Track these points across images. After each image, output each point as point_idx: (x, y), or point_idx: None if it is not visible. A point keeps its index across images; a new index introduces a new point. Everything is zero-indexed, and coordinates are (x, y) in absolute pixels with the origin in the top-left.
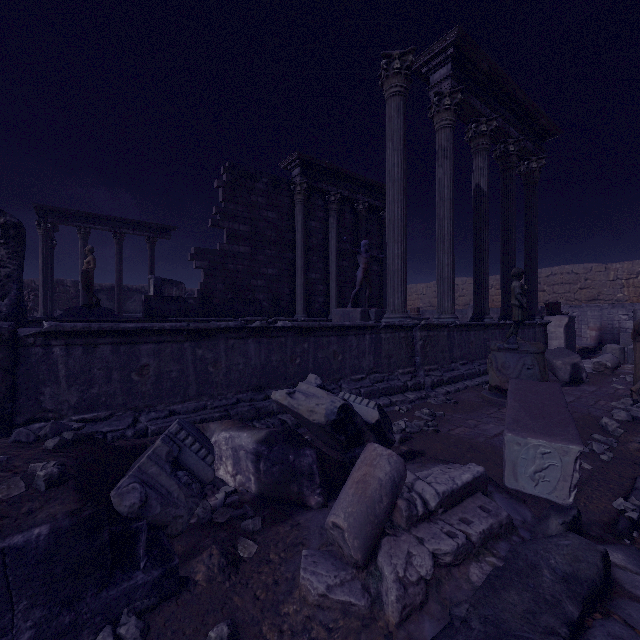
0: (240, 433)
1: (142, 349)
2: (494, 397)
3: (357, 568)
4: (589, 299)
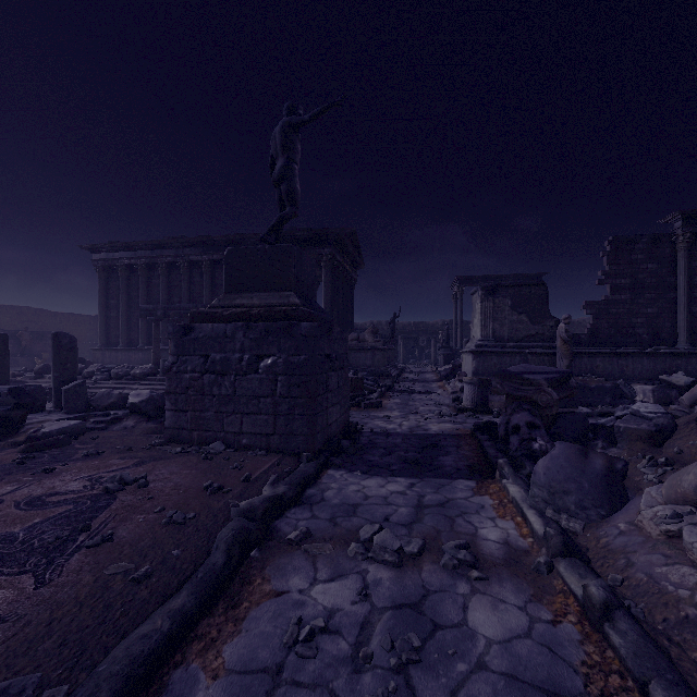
0: (645, 386)
1: (597, 359)
2: None
3: (687, 407)
4: None
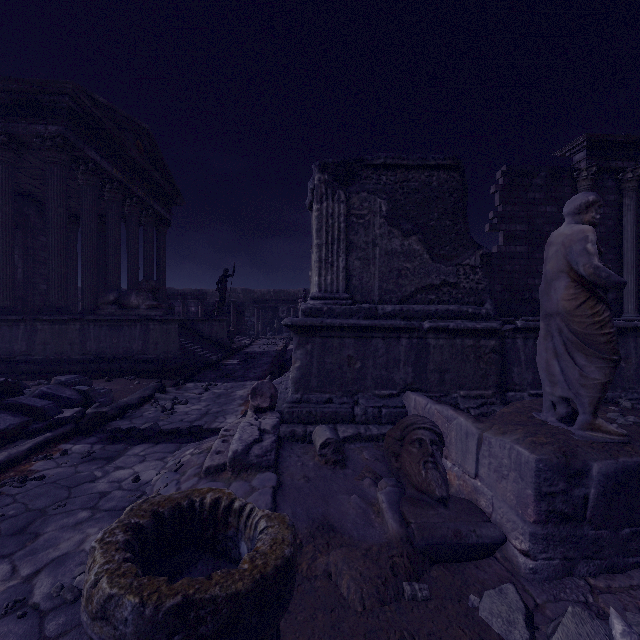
0: None
1: None
2: None
3: None
4: None
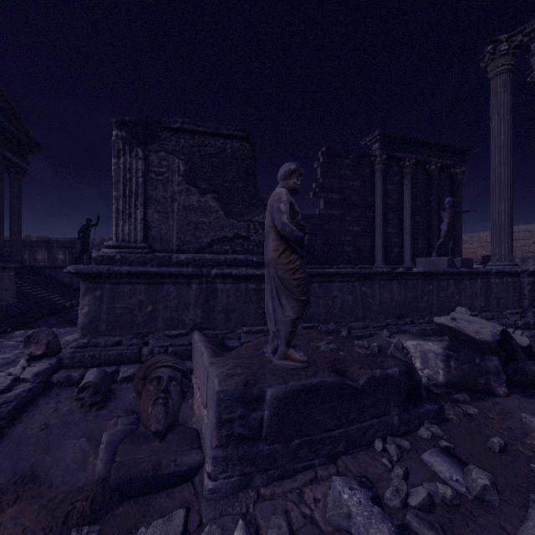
0: (425, 342)
1: (333, 286)
2: None
3: None
4: None
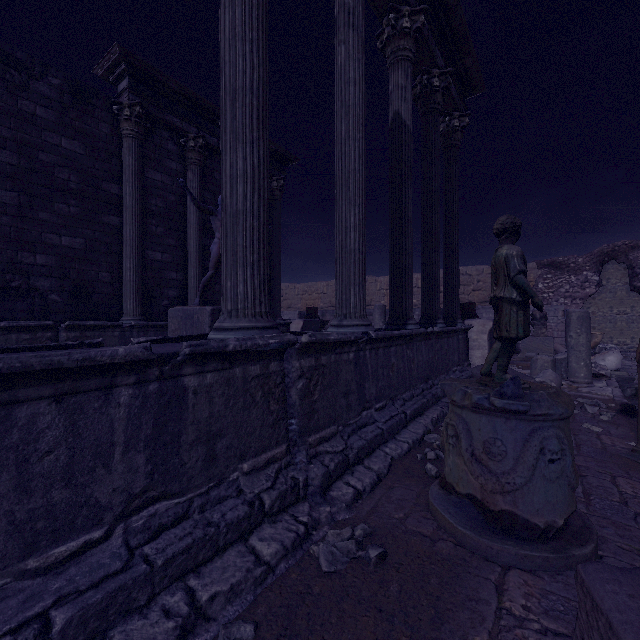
0: None
1: None
2: (469, 529)
3: None
4: (481, 301)
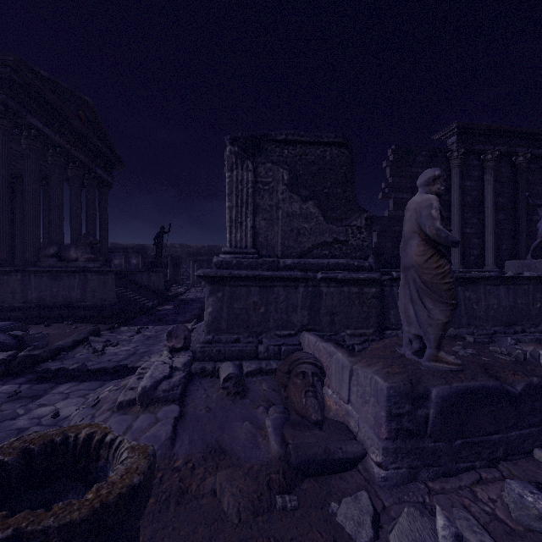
0: None
1: None
2: None
3: None
4: None
